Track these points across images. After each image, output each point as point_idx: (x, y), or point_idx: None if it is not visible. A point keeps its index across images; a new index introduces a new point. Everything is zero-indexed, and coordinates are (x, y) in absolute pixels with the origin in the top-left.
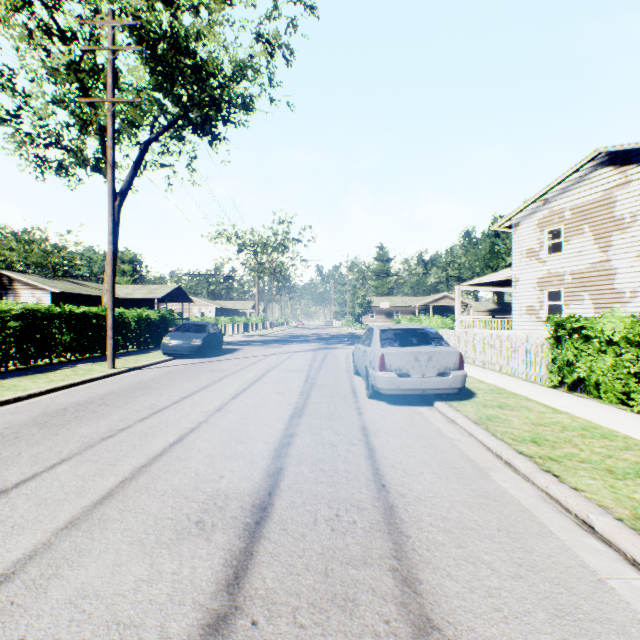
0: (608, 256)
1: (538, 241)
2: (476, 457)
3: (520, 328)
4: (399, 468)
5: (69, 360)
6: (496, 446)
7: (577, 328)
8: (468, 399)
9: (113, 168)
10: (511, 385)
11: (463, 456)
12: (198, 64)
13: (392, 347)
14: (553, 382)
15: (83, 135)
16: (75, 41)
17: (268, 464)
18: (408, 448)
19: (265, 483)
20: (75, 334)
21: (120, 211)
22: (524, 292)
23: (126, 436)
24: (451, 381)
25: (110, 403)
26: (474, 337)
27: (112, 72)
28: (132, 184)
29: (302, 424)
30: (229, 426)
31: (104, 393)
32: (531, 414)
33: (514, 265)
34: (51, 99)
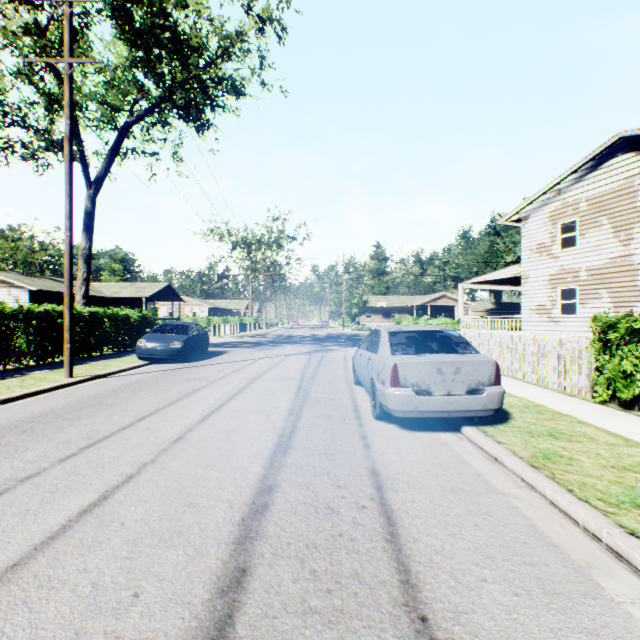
0: (630, 250)
1: (550, 235)
2: (557, 536)
3: (529, 329)
4: (442, 567)
5: (26, 366)
6: (586, 517)
7: (636, 330)
8: (504, 422)
9: (70, 141)
10: (547, 399)
11: (536, 534)
12: (179, 35)
13: (407, 355)
14: (602, 397)
15: (51, 114)
16: (38, 5)
17: (224, 559)
18: (446, 516)
19: (209, 616)
20: (34, 336)
21: (95, 200)
22: (534, 290)
23: (23, 493)
24: (485, 400)
25: (38, 429)
26: (489, 339)
27: (69, 27)
28: (109, 171)
29: (287, 466)
30: (183, 471)
31: (41, 412)
32: (600, 448)
33: (523, 261)
34: (7, 67)
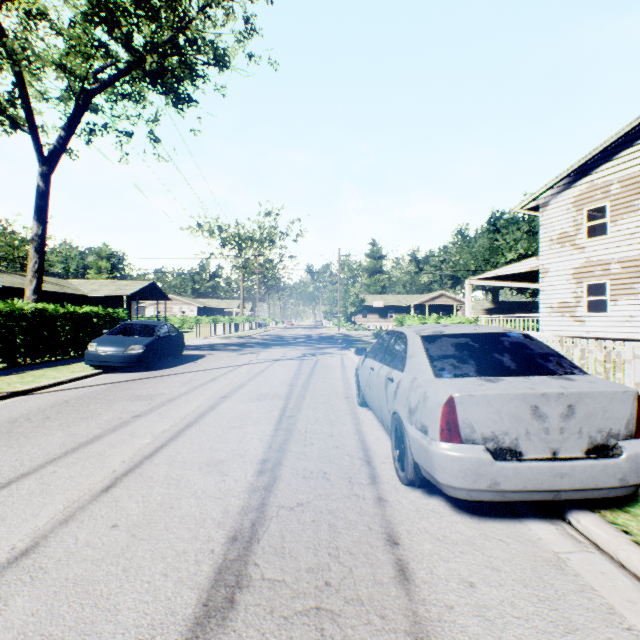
0: None
1: (574, 223)
2: None
3: (549, 329)
4: None
5: None
6: None
7: None
8: (639, 498)
9: None
10: None
11: None
12: None
13: (465, 378)
14: None
15: None
16: None
17: None
18: None
19: None
20: None
21: (49, 178)
22: (555, 285)
23: None
24: (626, 469)
25: None
26: None
27: None
28: (67, 145)
29: None
30: None
31: None
32: None
33: (541, 253)
34: None
